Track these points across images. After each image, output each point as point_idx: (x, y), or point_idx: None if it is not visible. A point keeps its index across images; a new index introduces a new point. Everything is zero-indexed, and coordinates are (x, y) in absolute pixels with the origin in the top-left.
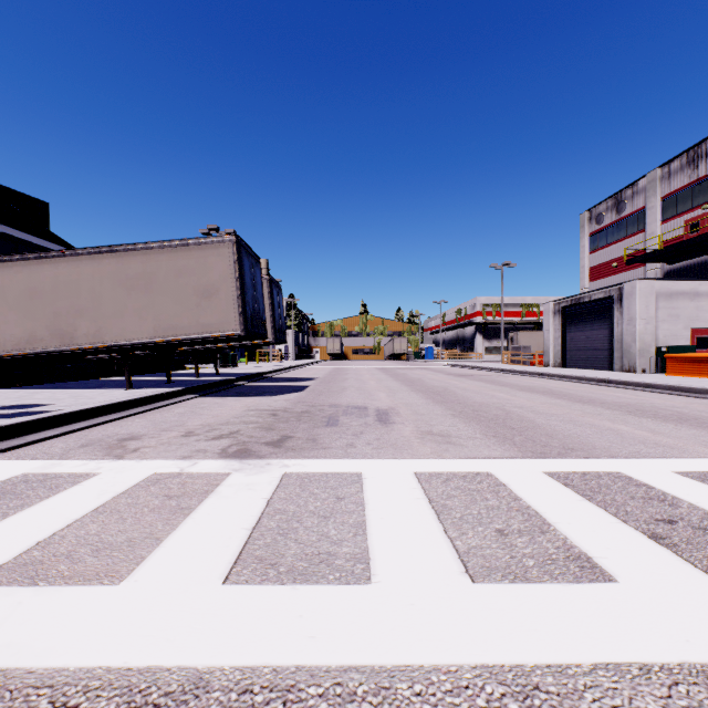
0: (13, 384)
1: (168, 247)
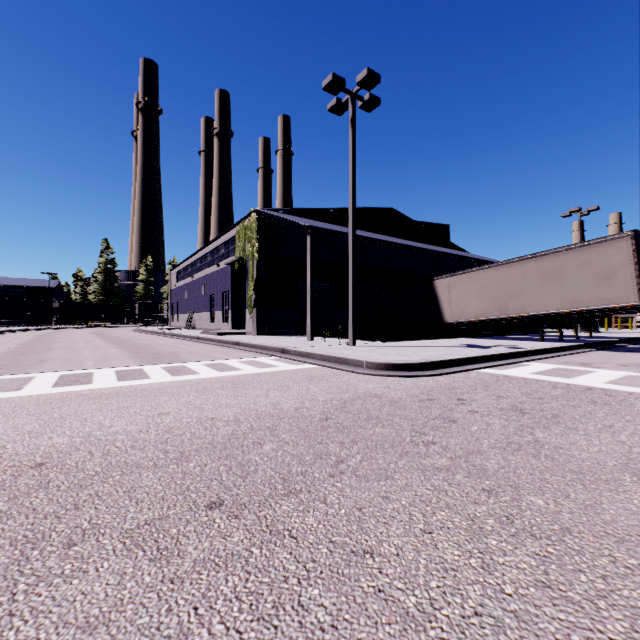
0: (443, 337)
1: (572, 249)
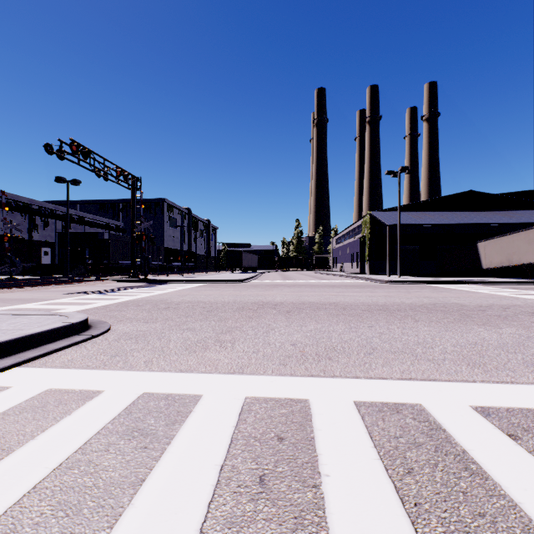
0: None
1: None
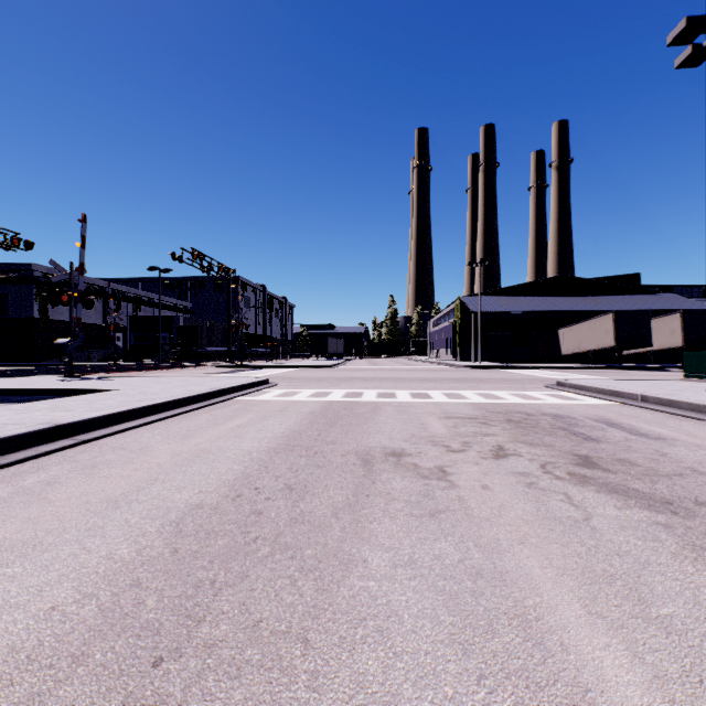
0: None
1: (598, 317)
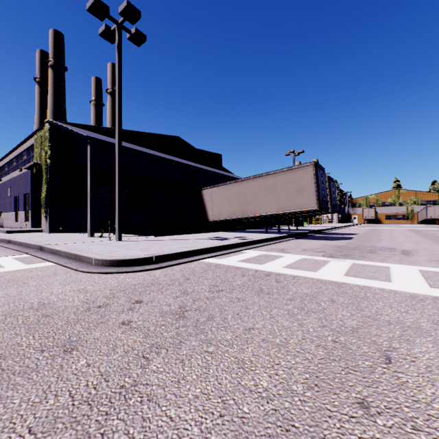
0: (215, 231)
1: (283, 171)
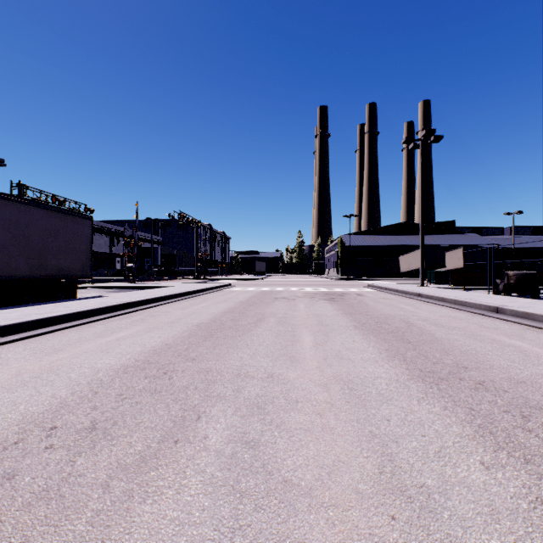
0: None
1: (417, 250)
